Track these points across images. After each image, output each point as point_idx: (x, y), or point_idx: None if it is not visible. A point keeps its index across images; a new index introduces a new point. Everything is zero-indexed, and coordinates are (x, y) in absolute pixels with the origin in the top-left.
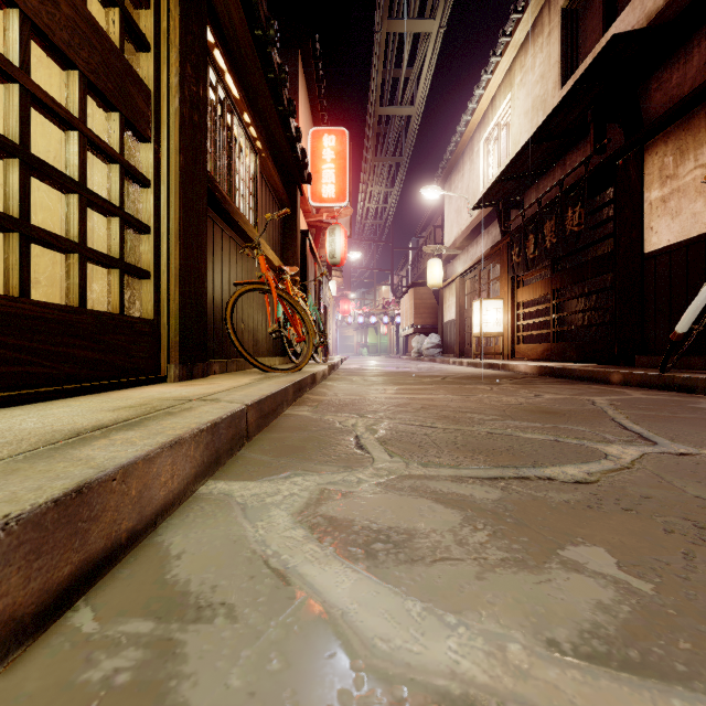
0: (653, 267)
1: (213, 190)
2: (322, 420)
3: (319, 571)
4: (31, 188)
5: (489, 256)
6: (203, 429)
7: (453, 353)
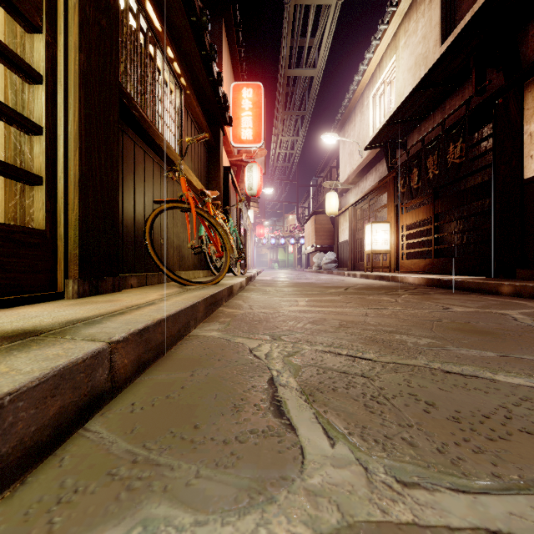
0: (533, 191)
1: (129, 107)
2: (231, 346)
3: None
4: None
5: (377, 188)
6: None
7: (347, 267)
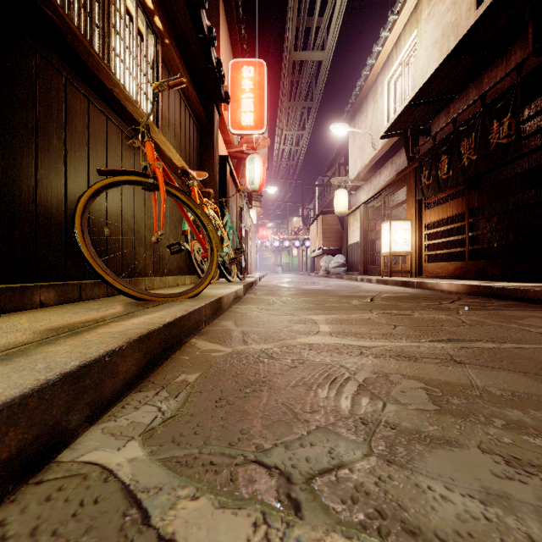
0: None
1: None
2: None
3: None
4: None
5: (394, 183)
6: None
7: (357, 271)
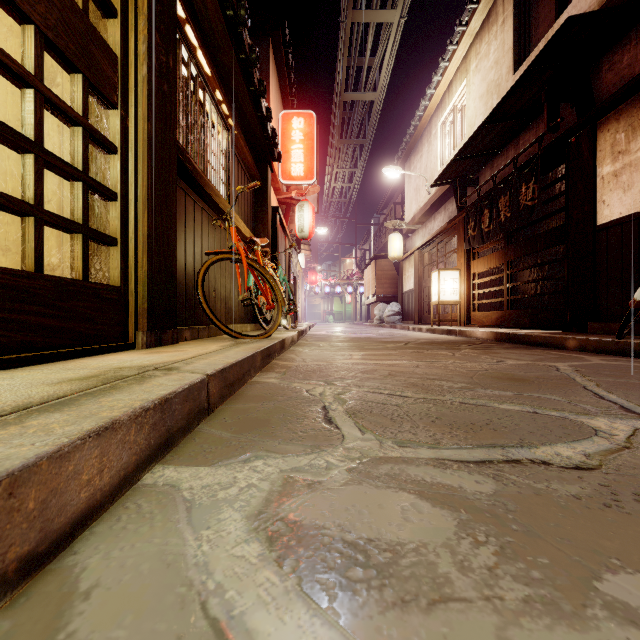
0: (605, 238)
1: (184, 161)
2: (289, 388)
3: (275, 625)
4: (1, 156)
5: (446, 230)
6: (149, 408)
7: (413, 320)
